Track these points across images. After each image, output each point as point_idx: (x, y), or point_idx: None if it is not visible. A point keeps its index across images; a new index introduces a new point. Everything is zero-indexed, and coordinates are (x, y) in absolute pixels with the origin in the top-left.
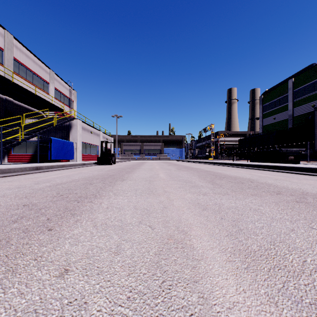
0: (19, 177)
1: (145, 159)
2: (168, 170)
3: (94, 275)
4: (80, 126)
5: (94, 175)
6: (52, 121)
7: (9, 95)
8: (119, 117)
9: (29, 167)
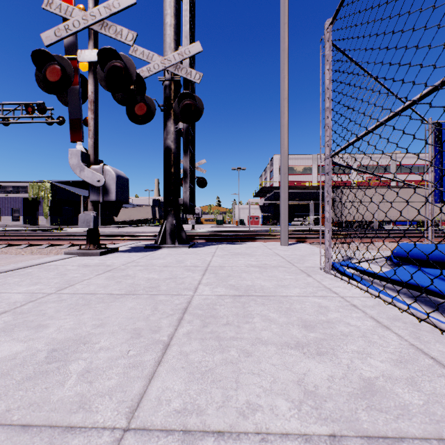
0: None
1: None
2: None
3: None
4: None
5: None
6: None
7: None
8: None
9: None
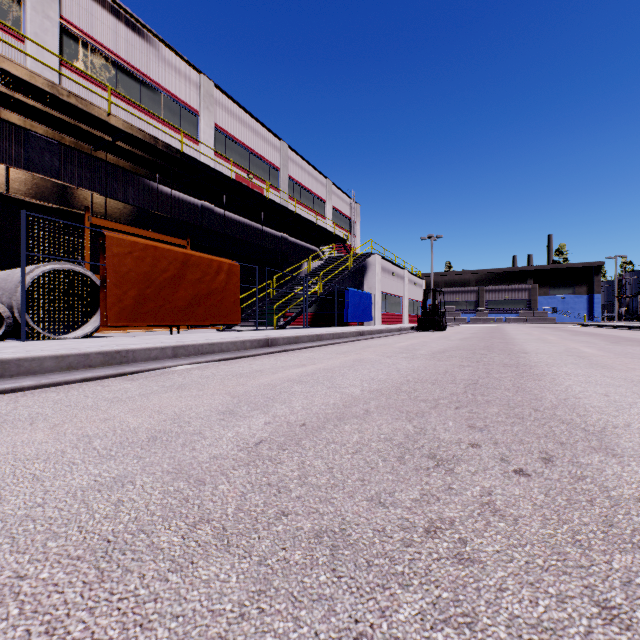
0: (363, 343)
1: (489, 322)
2: (586, 343)
3: (634, 398)
4: (380, 266)
5: (457, 345)
6: (347, 263)
7: (285, 231)
8: (435, 239)
9: (355, 331)
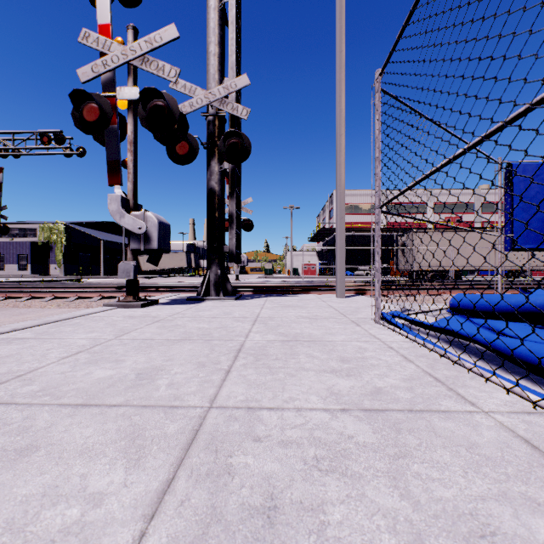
0: None
1: None
2: None
3: None
4: None
5: None
6: None
7: None
8: None
9: None
